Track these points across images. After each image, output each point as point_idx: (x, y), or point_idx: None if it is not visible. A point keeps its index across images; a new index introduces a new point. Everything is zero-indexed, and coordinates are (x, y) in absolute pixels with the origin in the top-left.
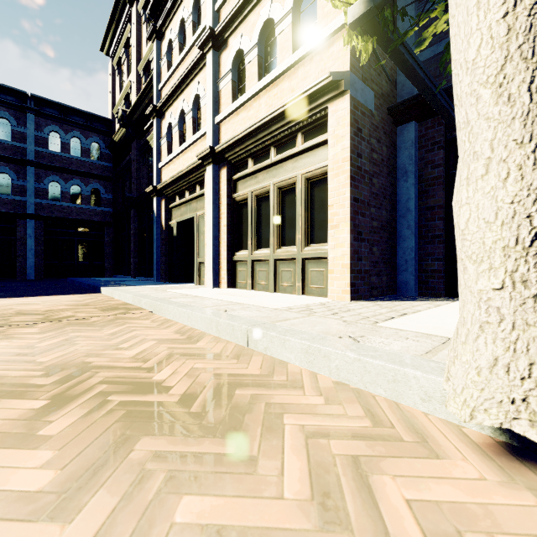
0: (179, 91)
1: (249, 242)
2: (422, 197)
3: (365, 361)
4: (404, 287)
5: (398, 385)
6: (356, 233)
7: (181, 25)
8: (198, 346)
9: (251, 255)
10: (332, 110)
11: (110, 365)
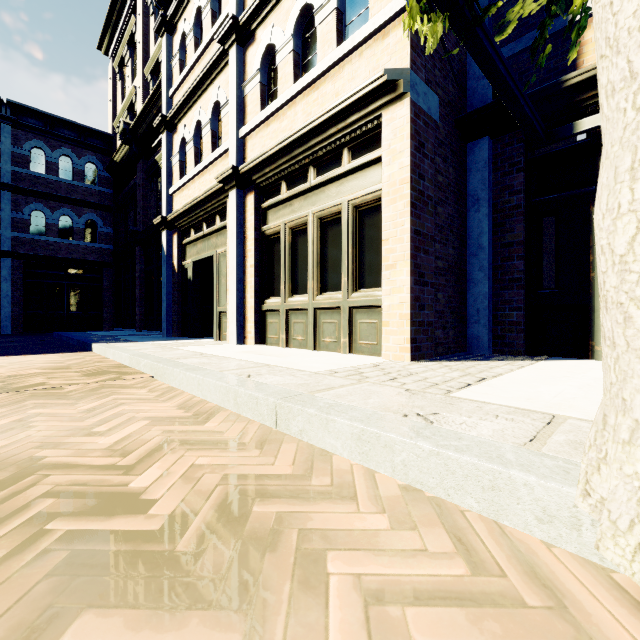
0: (194, 98)
1: (282, 287)
2: (497, 231)
3: (447, 456)
4: (475, 343)
5: (498, 495)
6: (417, 275)
7: (197, 15)
8: (207, 427)
9: (284, 303)
10: (387, 118)
11: (70, 462)
